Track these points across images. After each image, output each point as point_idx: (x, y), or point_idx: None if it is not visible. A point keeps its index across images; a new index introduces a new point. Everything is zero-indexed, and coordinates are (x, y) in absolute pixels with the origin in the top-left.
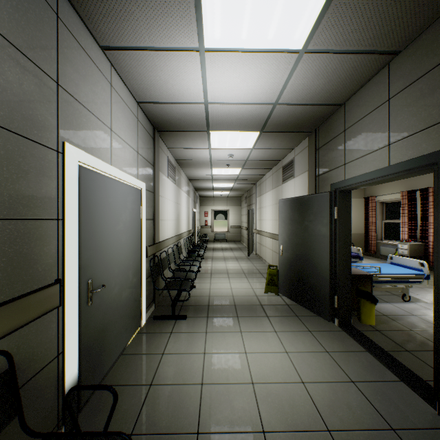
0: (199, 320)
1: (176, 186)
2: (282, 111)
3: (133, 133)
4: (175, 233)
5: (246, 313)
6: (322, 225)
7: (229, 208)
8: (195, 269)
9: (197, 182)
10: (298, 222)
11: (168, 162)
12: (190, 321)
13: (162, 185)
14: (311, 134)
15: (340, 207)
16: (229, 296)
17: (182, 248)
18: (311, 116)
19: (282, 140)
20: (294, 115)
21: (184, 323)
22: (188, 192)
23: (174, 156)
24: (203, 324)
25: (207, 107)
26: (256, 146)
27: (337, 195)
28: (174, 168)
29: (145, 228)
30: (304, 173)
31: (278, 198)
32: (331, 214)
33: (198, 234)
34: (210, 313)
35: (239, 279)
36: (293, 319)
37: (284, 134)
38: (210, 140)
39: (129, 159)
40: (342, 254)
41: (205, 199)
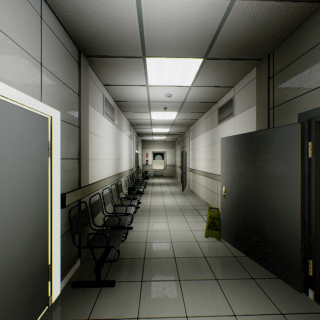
0: (130, 287)
1: (115, 127)
2: (240, 14)
3: (27, 29)
4: (115, 172)
5: (189, 272)
6: (287, 165)
7: (165, 150)
8: (132, 211)
9: (138, 127)
10: (248, 162)
11: (103, 99)
12: (119, 291)
13: (95, 122)
14: (262, 62)
15: (317, 142)
16: (168, 242)
17: (123, 185)
18: (273, 27)
19: (225, 73)
20: (253, 24)
21: (110, 296)
22: (130, 135)
23: (113, 96)
24: (134, 299)
25: (140, 6)
26: (195, 82)
27: (312, 127)
28: (113, 108)
29: (59, 170)
30: (248, 109)
31: (212, 139)
32: (303, 152)
33: (140, 171)
34: (146, 273)
35: (177, 217)
36: (250, 285)
37: (230, 63)
38: (146, 73)
39: (15, 64)
40: (319, 204)
41: (146, 143)
